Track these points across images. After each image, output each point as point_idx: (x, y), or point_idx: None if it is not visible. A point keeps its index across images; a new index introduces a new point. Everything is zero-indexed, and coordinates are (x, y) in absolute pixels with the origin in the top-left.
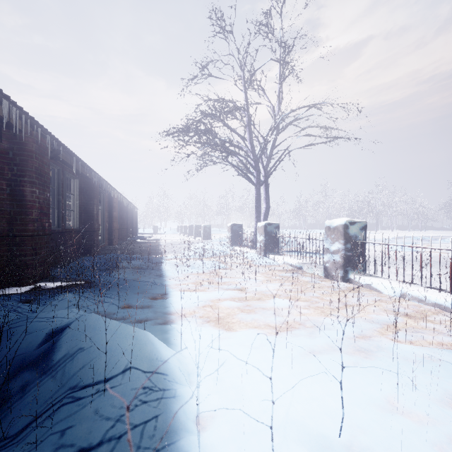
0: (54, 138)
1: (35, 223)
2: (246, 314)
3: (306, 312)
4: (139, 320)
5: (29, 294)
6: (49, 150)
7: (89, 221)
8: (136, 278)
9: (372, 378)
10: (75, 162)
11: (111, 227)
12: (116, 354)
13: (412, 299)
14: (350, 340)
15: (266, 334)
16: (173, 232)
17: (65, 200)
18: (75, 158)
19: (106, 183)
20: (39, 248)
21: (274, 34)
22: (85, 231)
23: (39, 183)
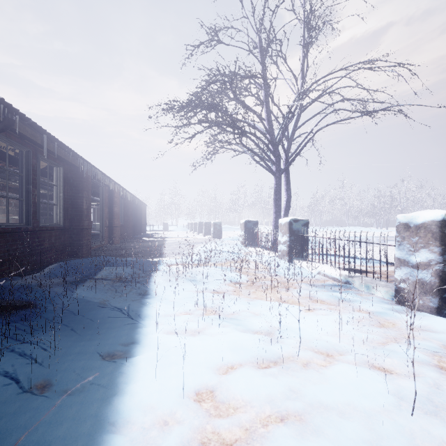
0: (1, 101)
1: None
2: (295, 442)
3: (445, 438)
4: None
5: None
6: None
7: (77, 217)
8: (106, 301)
9: None
10: (46, 141)
11: (111, 224)
12: None
13: None
14: None
15: None
16: (183, 229)
17: (39, 191)
18: (46, 136)
19: (102, 174)
20: None
21: None
22: (72, 229)
23: None
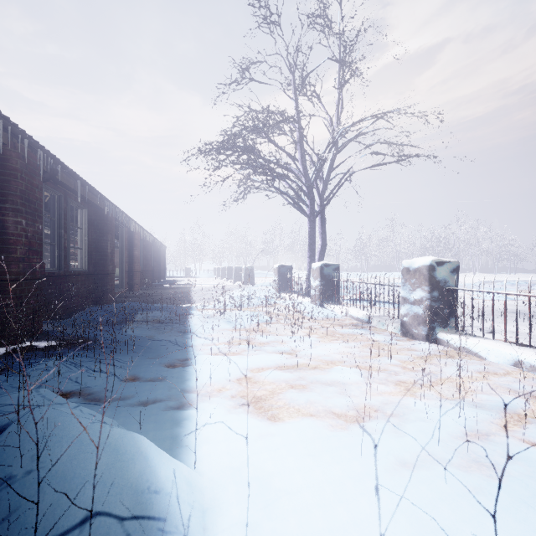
0: (49, 154)
1: (20, 264)
2: (297, 393)
3: (383, 390)
4: (144, 403)
5: (6, 358)
6: (41, 169)
7: (101, 261)
8: (153, 336)
9: (515, 525)
10: (79, 186)
11: (131, 269)
12: (73, 489)
13: (531, 369)
14: (459, 442)
15: (328, 428)
16: (209, 275)
17: (68, 235)
18: (79, 181)
19: (124, 214)
20: (26, 296)
21: (332, 28)
22: (97, 274)
23: (27, 211)
